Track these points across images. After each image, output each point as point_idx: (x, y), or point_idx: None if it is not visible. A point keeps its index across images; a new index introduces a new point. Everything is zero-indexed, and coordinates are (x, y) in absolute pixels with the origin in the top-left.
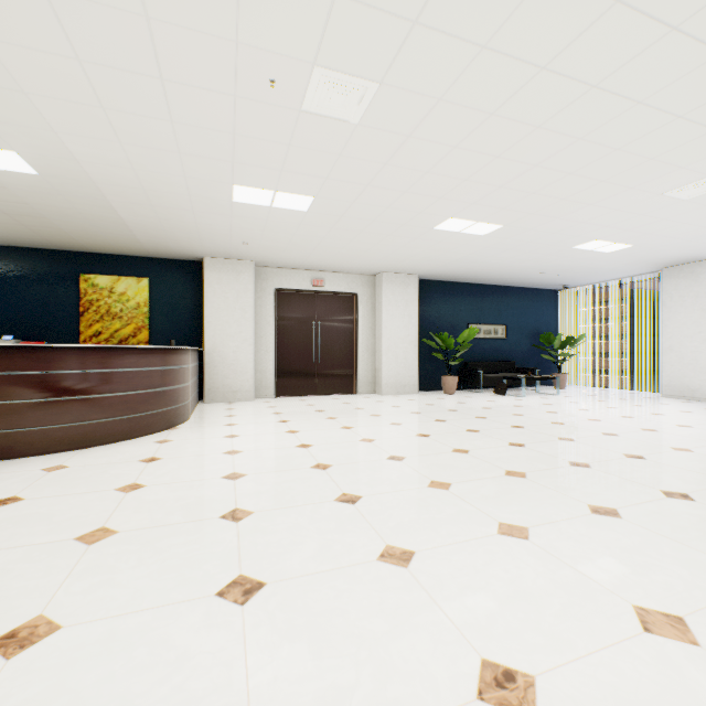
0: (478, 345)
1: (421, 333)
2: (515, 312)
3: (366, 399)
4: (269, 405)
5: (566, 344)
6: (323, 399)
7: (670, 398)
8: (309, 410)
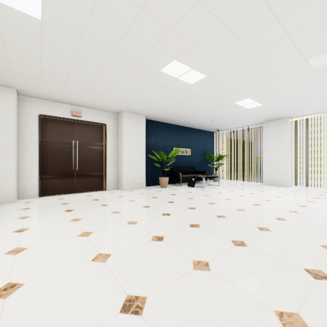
0: (177, 159)
1: (147, 151)
2: (195, 142)
3: (111, 195)
4: (26, 206)
5: (219, 159)
6: (79, 197)
7: (267, 185)
8: (59, 211)
